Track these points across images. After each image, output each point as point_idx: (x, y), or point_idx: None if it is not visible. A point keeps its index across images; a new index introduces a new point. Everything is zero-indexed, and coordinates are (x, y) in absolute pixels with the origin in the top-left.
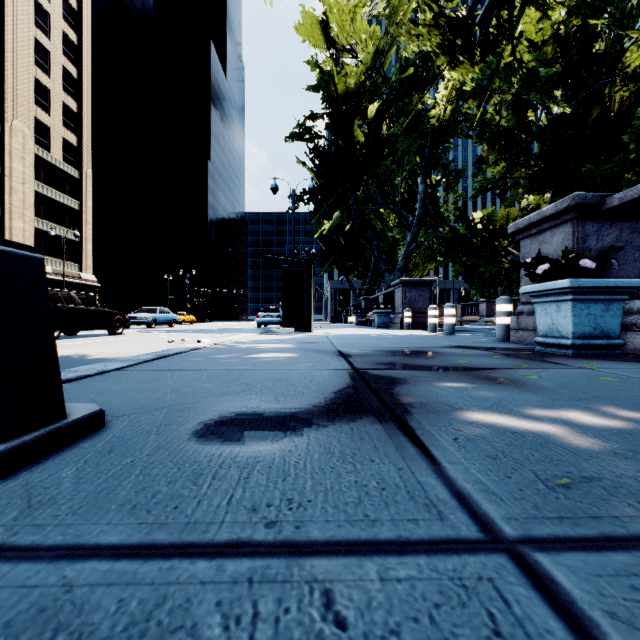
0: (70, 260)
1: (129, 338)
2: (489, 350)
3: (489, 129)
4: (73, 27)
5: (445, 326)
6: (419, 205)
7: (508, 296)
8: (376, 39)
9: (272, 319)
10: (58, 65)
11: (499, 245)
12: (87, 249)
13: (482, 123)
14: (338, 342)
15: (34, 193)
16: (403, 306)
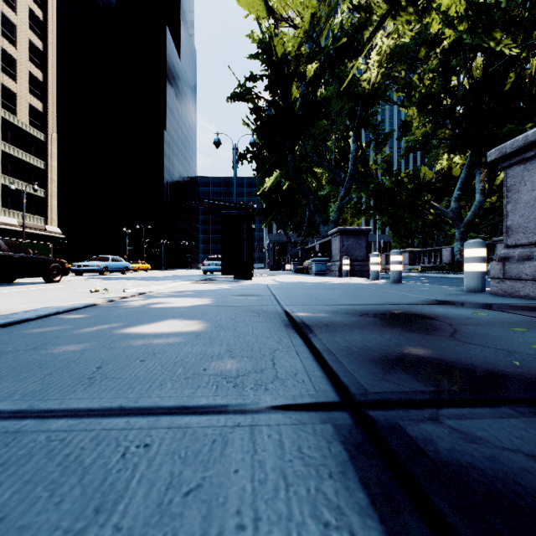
0: (36, 214)
1: (59, 286)
2: (505, 310)
3: (415, 93)
4: (39, 5)
5: (391, 274)
6: (351, 162)
7: (422, 247)
8: (312, 8)
9: (216, 267)
10: (24, 38)
11: (425, 199)
12: (52, 204)
13: (409, 87)
14: (281, 294)
15: (1, 152)
16: (341, 254)
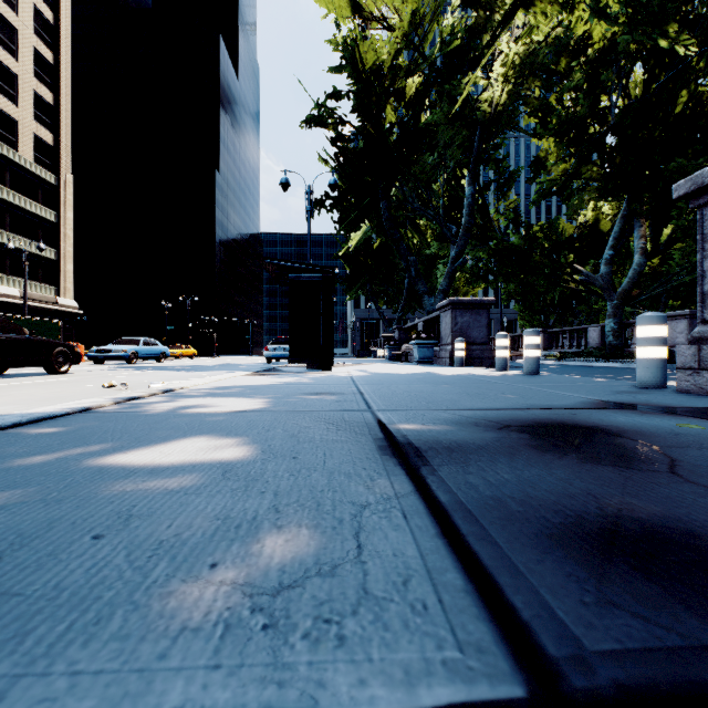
0: (44, 282)
1: (63, 379)
2: None
3: (553, 118)
4: (48, 3)
5: (526, 362)
6: (466, 212)
7: (560, 326)
8: (414, 3)
9: (284, 352)
10: (29, 47)
11: (565, 261)
12: (66, 269)
13: (545, 110)
14: (372, 392)
15: None
16: (453, 335)
